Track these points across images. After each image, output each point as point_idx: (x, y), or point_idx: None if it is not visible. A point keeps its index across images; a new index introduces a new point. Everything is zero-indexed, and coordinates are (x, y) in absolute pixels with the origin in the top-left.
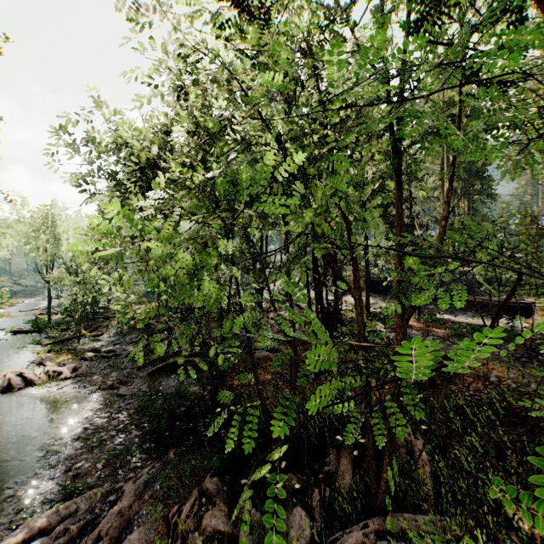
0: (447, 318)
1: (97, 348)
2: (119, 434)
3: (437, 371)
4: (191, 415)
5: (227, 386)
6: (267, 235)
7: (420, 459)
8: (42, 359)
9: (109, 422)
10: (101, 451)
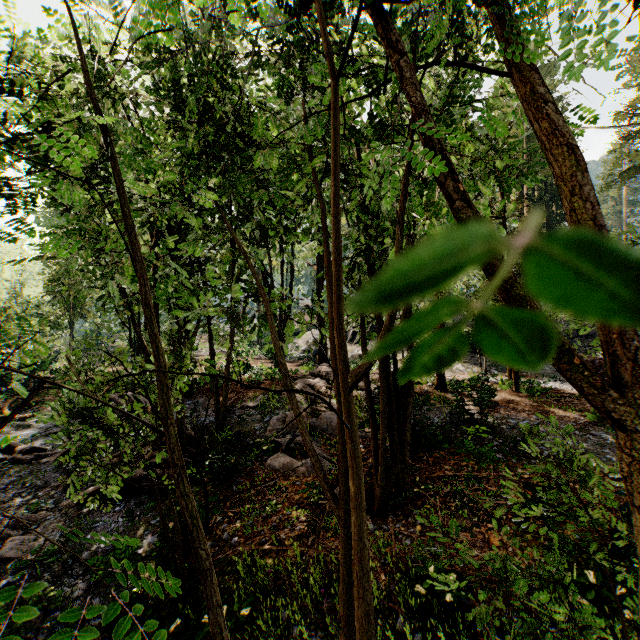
0: (555, 387)
1: (12, 443)
2: None
3: (609, 508)
4: None
5: (211, 535)
6: (292, 267)
7: None
8: None
9: None
10: None
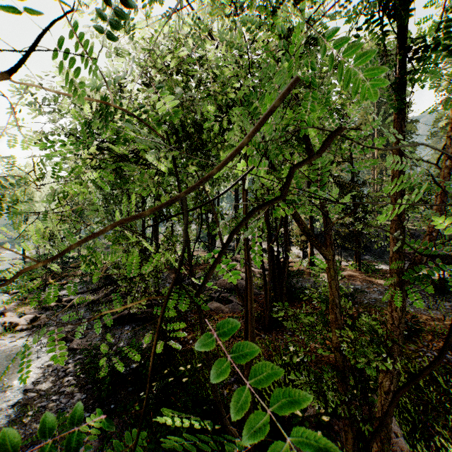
0: (385, 268)
1: (59, 297)
2: (61, 398)
3: None
4: (139, 374)
5: (178, 340)
6: (219, 193)
7: (398, 446)
8: (5, 309)
9: (53, 382)
10: (36, 422)
